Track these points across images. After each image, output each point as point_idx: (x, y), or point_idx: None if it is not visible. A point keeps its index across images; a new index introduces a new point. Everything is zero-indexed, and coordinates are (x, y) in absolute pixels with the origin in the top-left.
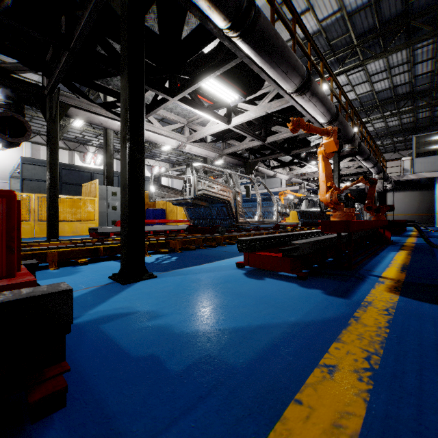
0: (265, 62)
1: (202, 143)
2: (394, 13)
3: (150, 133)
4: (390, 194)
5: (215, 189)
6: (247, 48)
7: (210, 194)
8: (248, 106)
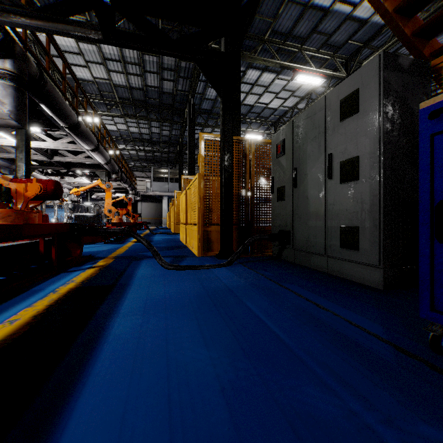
0: (79, 139)
1: None
2: (140, 98)
3: None
4: (140, 204)
5: None
6: (71, 133)
7: None
8: (47, 138)
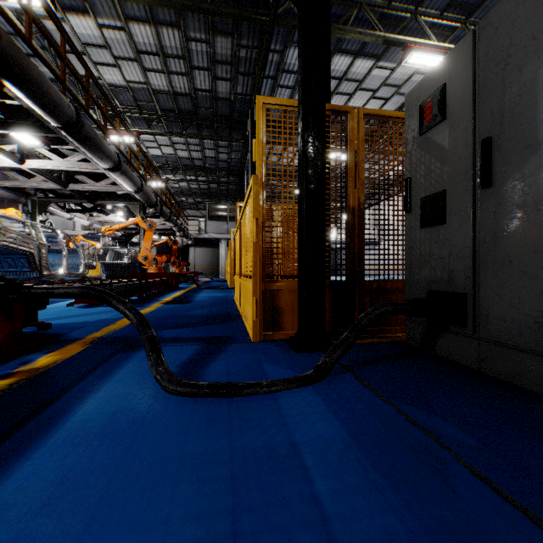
0: (85, 149)
1: None
2: (188, 108)
3: None
4: (192, 249)
5: (18, 241)
6: (71, 138)
7: (12, 245)
8: (52, 155)
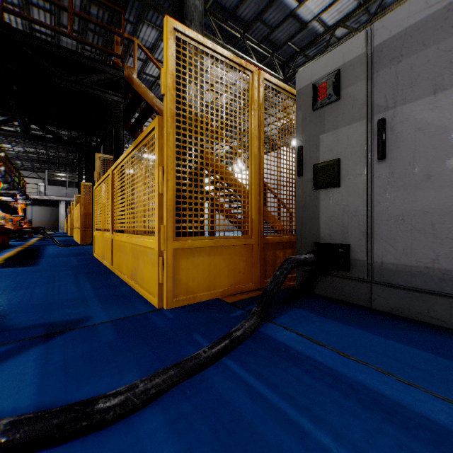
0: None
1: None
2: None
3: None
4: (30, 207)
5: None
6: None
7: None
8: None
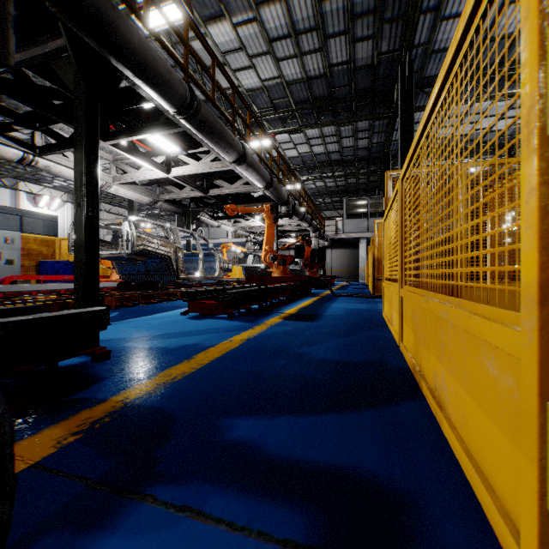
0: (206, 139)
1: (133, 185)
2: (322, 93)
3: (63, 167)
4: (329, 251)
5: (155, 245)
6: (190, 126)
7: (150, 249)
8: (190, 160)
